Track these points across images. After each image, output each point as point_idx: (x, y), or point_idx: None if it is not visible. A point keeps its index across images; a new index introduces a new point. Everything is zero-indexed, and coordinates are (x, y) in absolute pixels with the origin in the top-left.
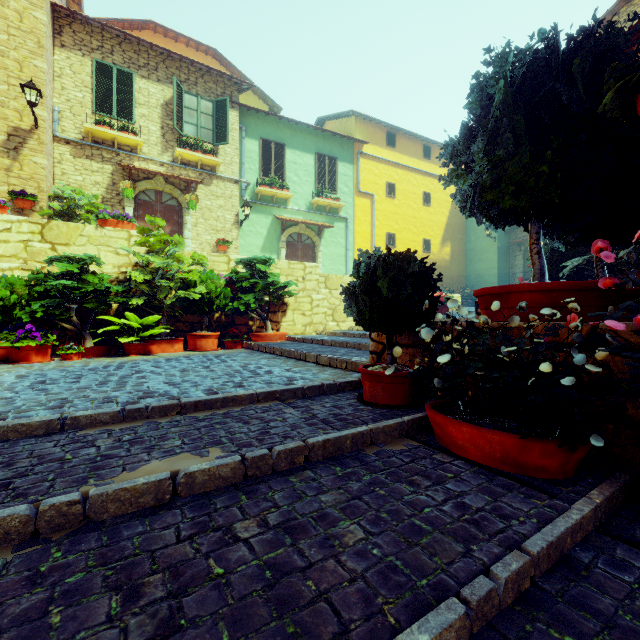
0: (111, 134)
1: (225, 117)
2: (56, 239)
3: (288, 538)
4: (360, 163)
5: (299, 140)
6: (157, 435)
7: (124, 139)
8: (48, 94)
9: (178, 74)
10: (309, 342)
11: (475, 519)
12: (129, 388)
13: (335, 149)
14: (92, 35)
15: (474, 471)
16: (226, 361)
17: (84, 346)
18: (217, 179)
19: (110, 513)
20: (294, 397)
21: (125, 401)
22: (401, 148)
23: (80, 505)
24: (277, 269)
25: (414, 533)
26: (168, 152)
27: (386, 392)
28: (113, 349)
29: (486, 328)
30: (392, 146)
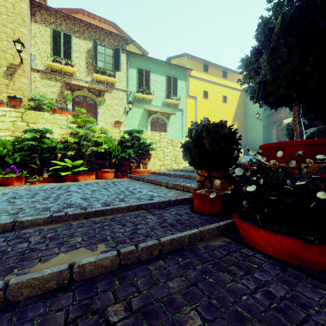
0: (60, 66)
1: (119, 57)
2: (29, 120)
3: (145, 323)
4: (189, 80)
5: (157, 69)
6: (68, 233)
7: (67, 69)
8: (28, 46)
9: (95, 35)
10: (162, 175)
11: (281, 307)
12: (60, 201)
13: (176, 73)
14: (50, 16)
15: (271, 263)
16: (117, 185)
17: (42, 177)
18: (115, 89)
19: (24, 295)
20: (153, 207)
21: (55, 210)
22: (211, 72)
23: (1, 291)
24: (145, 136)
25: (238, 321)
26: (89, 76)
27: (208, 206)
28: (58, 178)
29: (273, 168)
30: (206, 71)
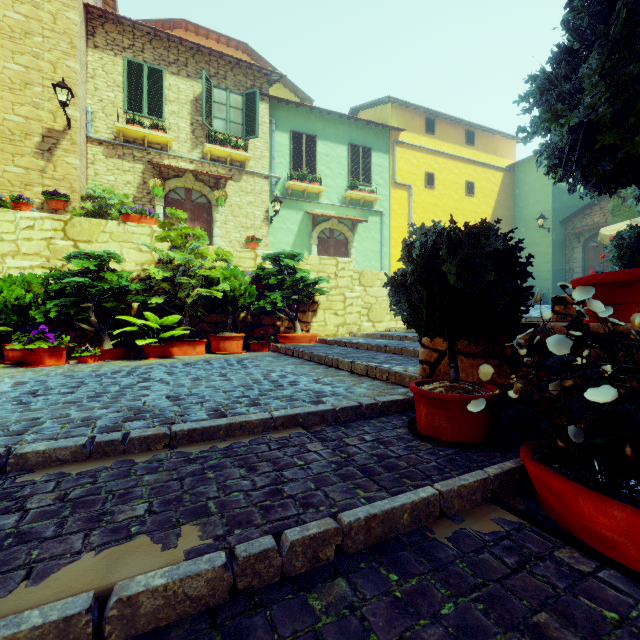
0: (141, 132)
1: (254, 110)
2: (78, 236)
3: None
4: (396, 152)
5: (331, 131)
6: (120, 489)
7: (154, 137)
8: (81, 95)
9: (207, 68)
10: (342, 345)
11: None
12: (121, 404)
13: (369, 139)
14: (124, 34)
15: None
16: (247, 367)
17: (100, 348)
18: (247, 175)
19: None
20: (322, 422)
21: (104, 425)
22: (441, 135)
23: None
24: (307, 265)
25: None
26: (198, 149)
27: (452, 423)
28: (132, 351)
29: (632, 334)
30: (431, 133)
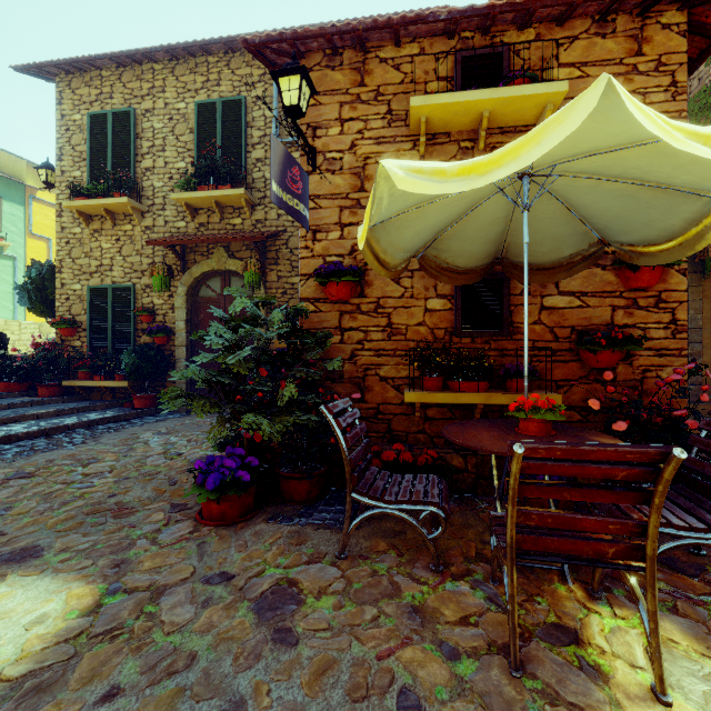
0: None
1: None
2: None
3: None
4: (34, 207)
5: None
6: None
7: None
8: None
9: None
10: None
11: None
12: None
13: None
14: None
15: None
16: None
17: None
18: None
19: None
20: None
21: None
22: None
23: None
24: None
25: None
26: None
27: None
28: None
29: (14, 357)
30: None
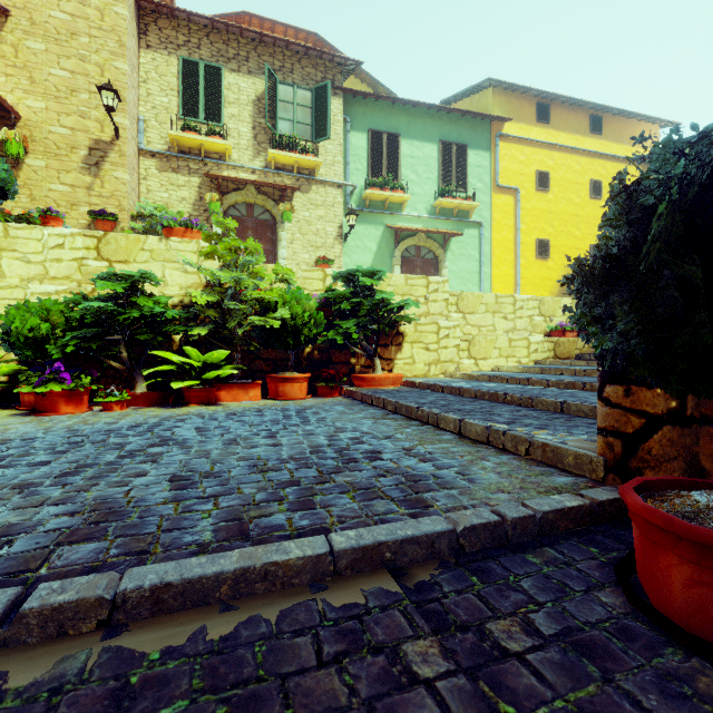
0: (197, 140)
1: (326, 106)
2: (114, 255)
3: None
4: (499, 149)
5: (417, 127)
6: None
7: (211, 145)
8: (131, 100)
9: (271, 62)
10: (437, 390)
11: None
12: (92, 493)
13: (465, 134)
14: (178, 30)
15: None
16: (308, 421)
17: (130, 392)
18: (316, 184)
19: None
20: (430, 556)
21: (19, 553)
22: (557, 123)
23: None
24: (389, 286)
25: None
26: (260, 156)
27: None
28: (170, 395)
29: None
30: (544, 121)
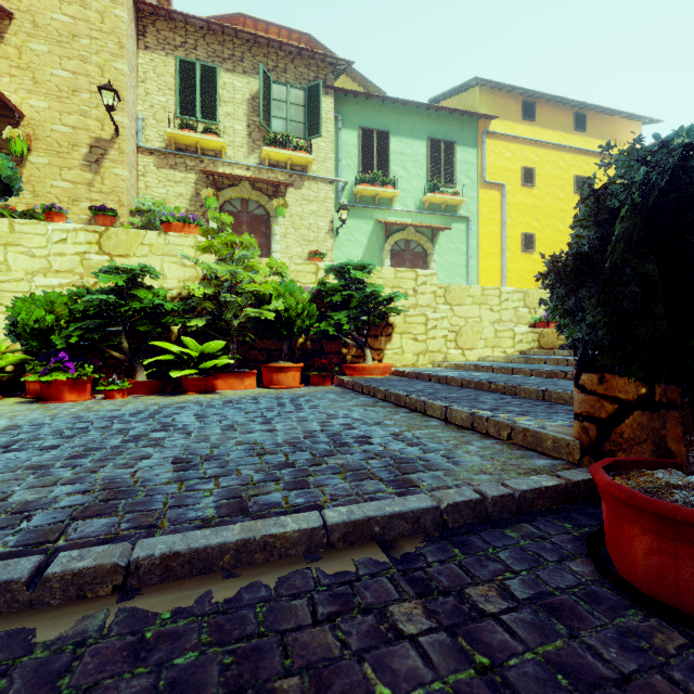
0: (194, 138)
1: (318, 105)
2: (115, 250)
3: None
4: (486, 145)
5: (407, 125)
6: None
7: (207, 142)
8: (130, 100)
9: (265, 62)
10: (425, 379)
11: None
12: (101, 474)
13: (453, 131)
14: (175, 31)
15: None
16: (302, 409)
17: (131, 380)
18: (309, 180)
19: None
20: (416, 531)
21: (38, 527)
22: (542, 120)
23: None
24: (379, 279)
25: None
26: (254, 153)
27: None
28: (169, 384)
29: None
30: (530, 119)
